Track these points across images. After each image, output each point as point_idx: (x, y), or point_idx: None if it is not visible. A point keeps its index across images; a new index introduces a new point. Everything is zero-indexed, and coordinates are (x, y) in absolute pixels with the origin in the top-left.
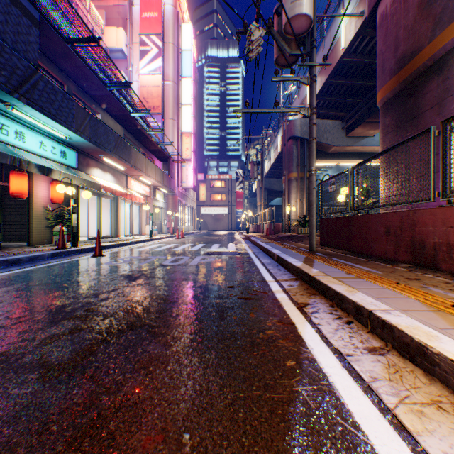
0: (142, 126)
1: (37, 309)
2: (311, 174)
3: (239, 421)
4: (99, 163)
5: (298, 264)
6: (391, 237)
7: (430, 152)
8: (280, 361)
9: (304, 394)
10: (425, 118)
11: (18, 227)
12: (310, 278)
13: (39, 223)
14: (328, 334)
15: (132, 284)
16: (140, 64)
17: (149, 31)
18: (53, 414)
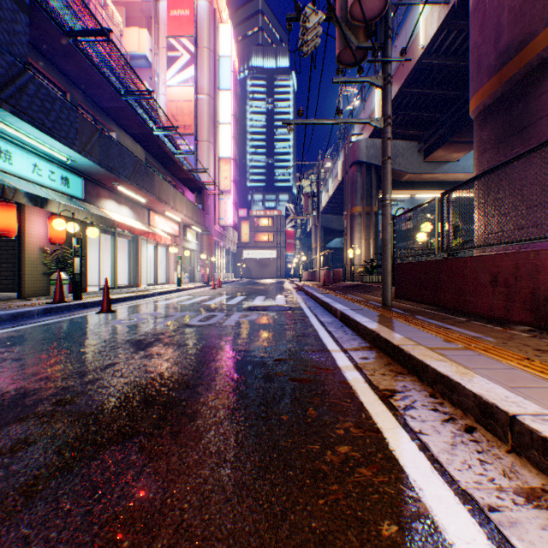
0: (168, 148)
1: None
2: (385, 205)
3: None
4: (113, 193)
5: (372, 325)
6: (500, 289)
7: None
8: (369, 524)
9: None
10: (539, 129)
11: (10, 274)
12: (393, 348)
13: (34, 270)
14: (441, 455)
15: (139, 355)
16: (168, 73)
17: (179, 33)
18: None
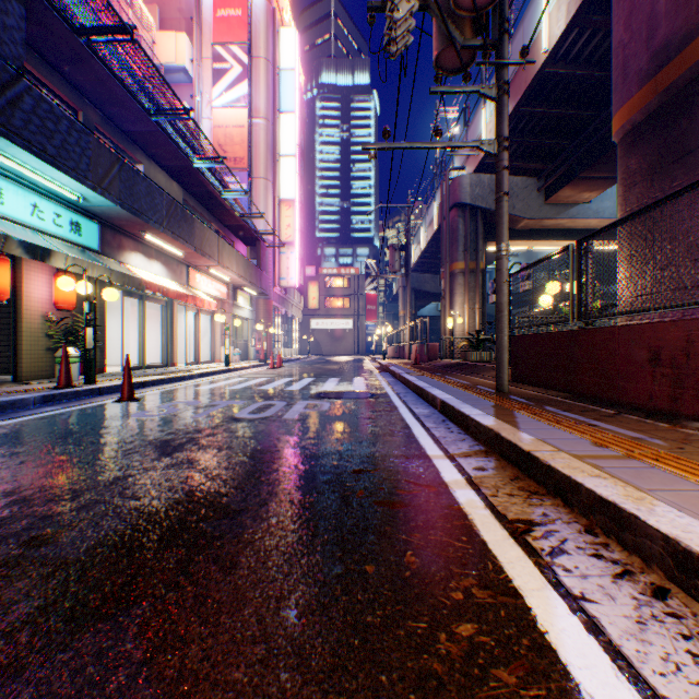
0: (213, 186)
1: None
2: (500, 257)
3: None
4: (141, 244)
5: (487, 420)
6: (663, 370)
7: None
8: None
9: None
10: None
11: (5, 350)
12: (521, 455)
13: (34, 344)
14: (626, 644)
15: (162, 463)
16: (214, 91)
17: (228, 39)
18: None
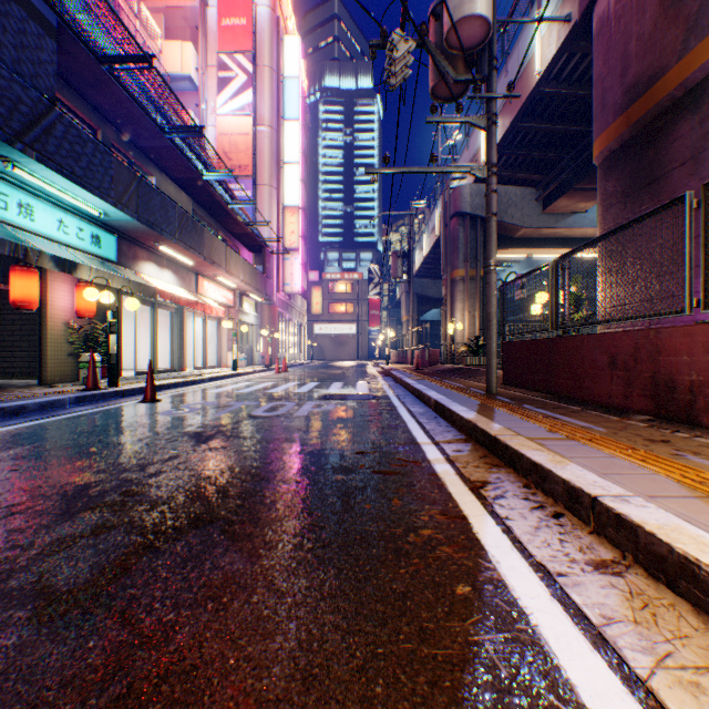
0: (221, 196)
1: (44, 492)
2: (489, 272)
3: (376, 702)
4: (153, 254)
5: (469, 415)
6: (618, 373)
7: (685, 235)
8: (445, 586)
9: (489, 649)
10: (671, 182)
11: (25, 355)
12: (489, 439)
13: (57, 349)
14: (523, 536)
15: (201, 448)
16: (219, 99)
17: (232, 48)
18: (48, 689)
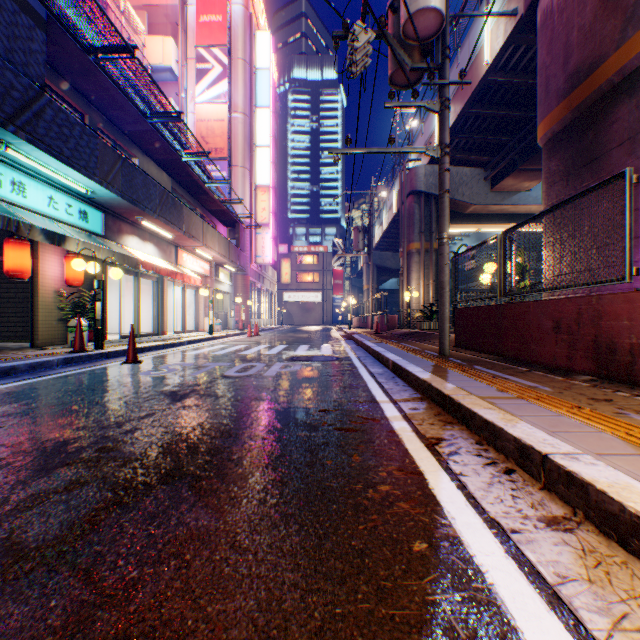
0: (198, 176)
1: (24, 448)
2: (443, 244)
3: None
4: (136, 228)
5: (424, 375)
6: (562, 336)
7: (625, 208)
8: (402, 542)
9: (446, 610)
10: (610, 161)
11: (20, 320)
12: (443, 398)
13: (48, 315)
14: (477, 492)
15: (175, 406)
16: (197, 88)
17: (209, 42)
18: None
